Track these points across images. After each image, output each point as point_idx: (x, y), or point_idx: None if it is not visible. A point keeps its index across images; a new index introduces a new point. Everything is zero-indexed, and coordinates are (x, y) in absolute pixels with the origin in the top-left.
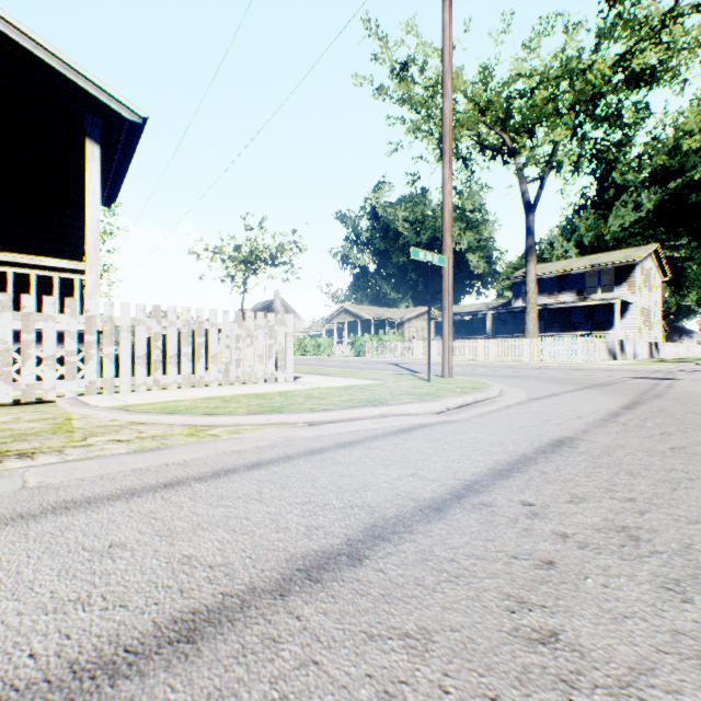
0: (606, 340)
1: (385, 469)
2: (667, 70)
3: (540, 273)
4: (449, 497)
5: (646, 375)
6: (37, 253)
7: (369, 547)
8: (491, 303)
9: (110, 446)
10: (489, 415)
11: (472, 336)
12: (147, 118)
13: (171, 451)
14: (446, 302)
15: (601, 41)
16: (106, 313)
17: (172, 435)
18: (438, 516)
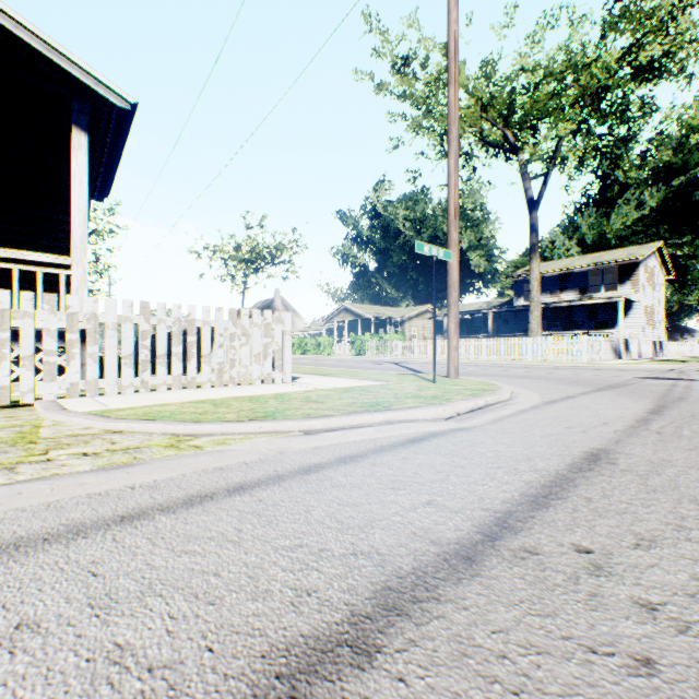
0: (611, 338)
1: (394, 494)
2: (675, 63)
3: (542, 271)
4: (480, 539)
5: (658, 375)
6: (28, 249)
7: (381, 628)
8: (492, 302)
9: (72, 461)
10: (504, 421)
11: (473, 335)
12: (136, 105)
13: (142, 469)
14: (451, 299)
15: (608, 32)
16: (90, 310)
17: (149, 447)
18: (470, 570)
